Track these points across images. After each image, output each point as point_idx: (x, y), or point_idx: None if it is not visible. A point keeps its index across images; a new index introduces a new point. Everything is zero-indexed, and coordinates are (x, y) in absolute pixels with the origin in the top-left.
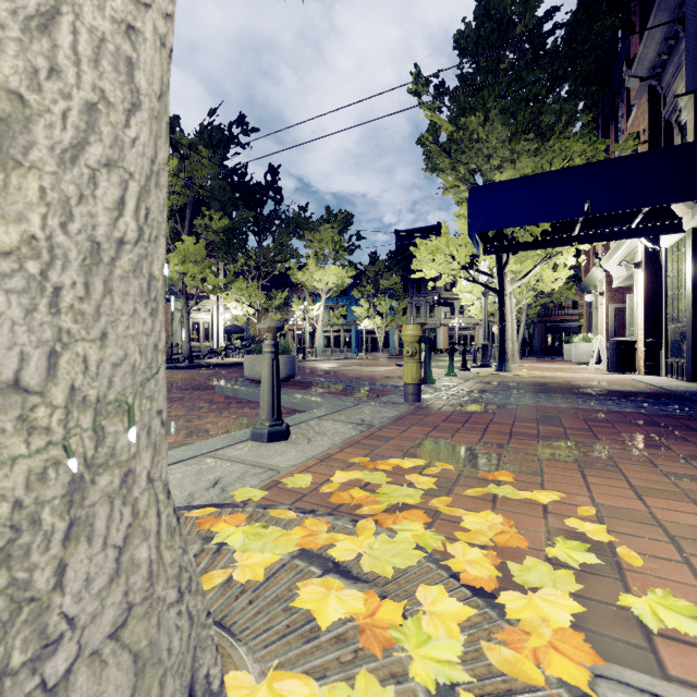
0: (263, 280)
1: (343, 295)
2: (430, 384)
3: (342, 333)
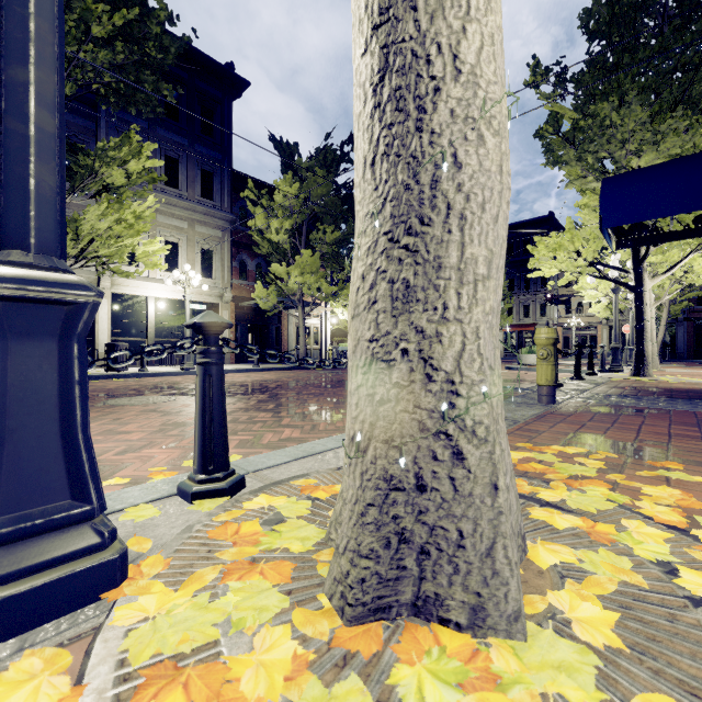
0: None
1: None
2: (557, 388)
3: None
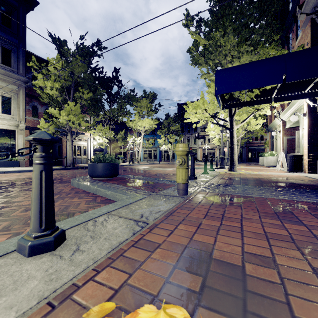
0: (112, 125)
1: (153, 134)
2: (194, 180)
3: (152, 152)
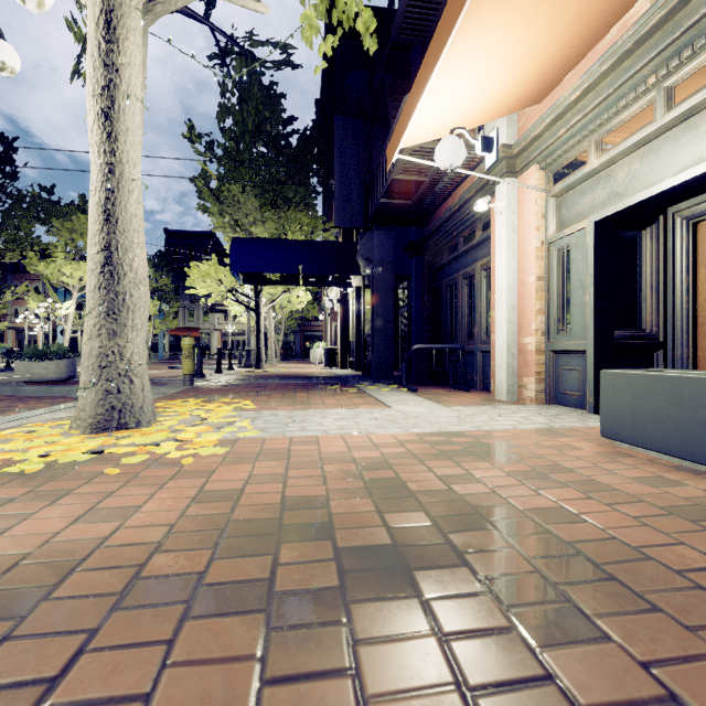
0: None
1: None
2: (202, 378)
3: None
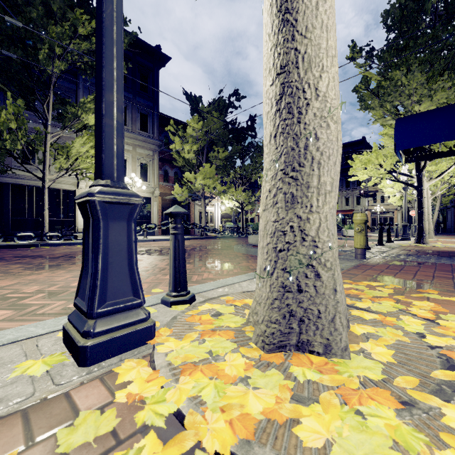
0: (244, 185)
1: None
2: (367, 250)
3: None
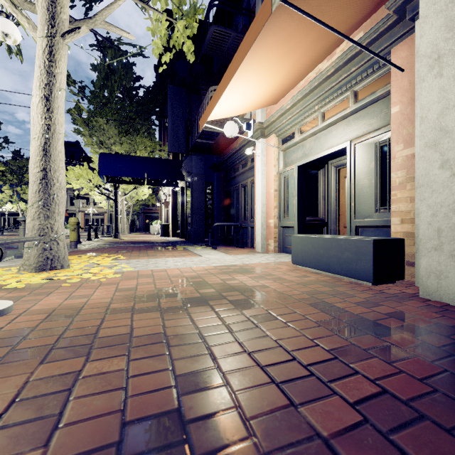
0: None
1: None
2: (79, 244)
3: None
